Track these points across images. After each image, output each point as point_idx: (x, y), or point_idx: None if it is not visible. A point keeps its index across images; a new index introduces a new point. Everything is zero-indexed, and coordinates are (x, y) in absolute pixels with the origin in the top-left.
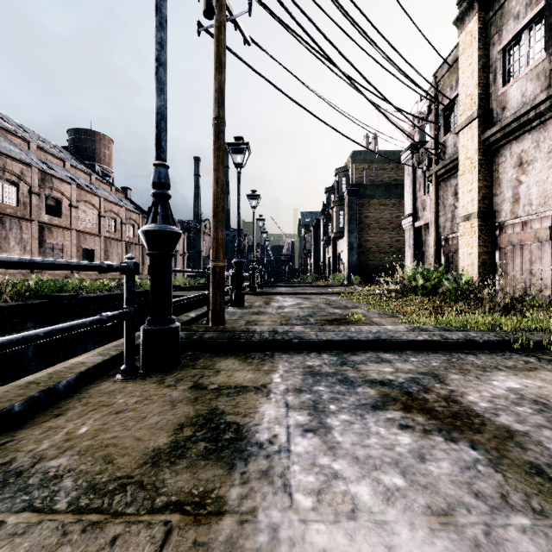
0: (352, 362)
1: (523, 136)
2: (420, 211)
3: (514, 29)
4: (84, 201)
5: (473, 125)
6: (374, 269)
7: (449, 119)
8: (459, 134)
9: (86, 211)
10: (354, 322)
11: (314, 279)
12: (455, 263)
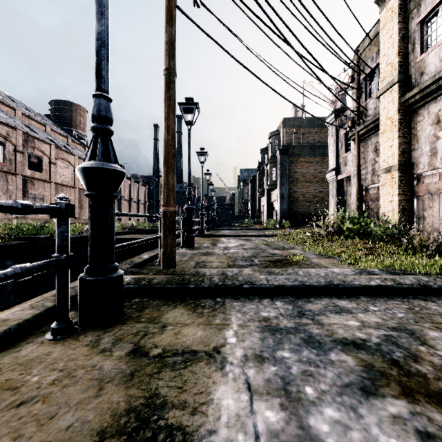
0: (310, 312)
1: (441, 97)
2: (342, 166)
3: (432, 3)
4: (62, 159)
5: (394, 89)
6: (301, 215)
7: (370, 86)
8: (380, 97)
9: (63, 167)
10: (295, 263)
11: (251, 224)
12: (375, 209)
